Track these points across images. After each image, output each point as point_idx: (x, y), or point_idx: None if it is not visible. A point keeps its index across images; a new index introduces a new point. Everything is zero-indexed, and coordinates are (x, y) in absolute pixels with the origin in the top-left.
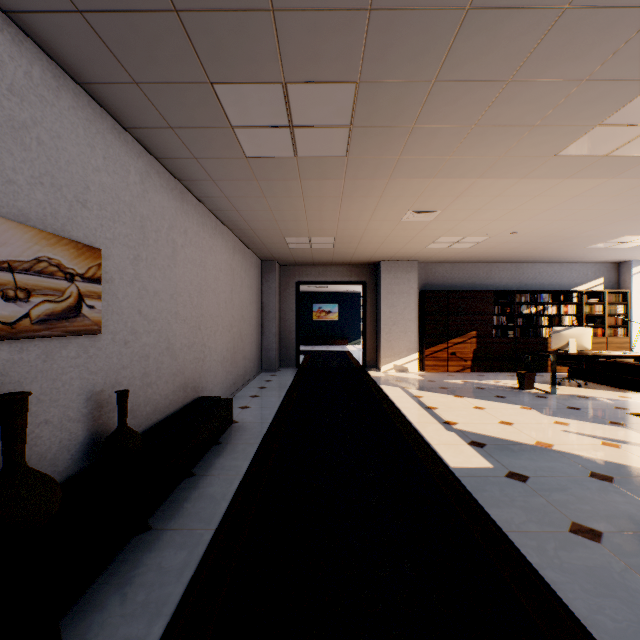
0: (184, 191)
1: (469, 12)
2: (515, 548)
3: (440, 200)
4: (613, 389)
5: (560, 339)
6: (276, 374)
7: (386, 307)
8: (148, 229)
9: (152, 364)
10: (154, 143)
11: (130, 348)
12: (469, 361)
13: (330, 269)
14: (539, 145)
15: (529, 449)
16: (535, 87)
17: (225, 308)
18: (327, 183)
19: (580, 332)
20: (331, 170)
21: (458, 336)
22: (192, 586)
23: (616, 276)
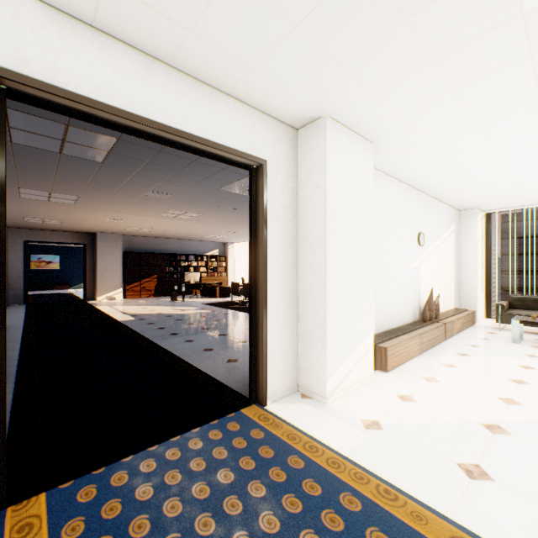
0: None
1: (112, 196)
2: (129, 327)
3: (123, 218)
4: (210, 298)
5: (188, 277)
6: (8, 308)
7: (101, 261)
8: None
9: None
10: None
11: None
12: (153, 291)
13: (57, 233)
14: (150, 213)
15: (153, 314)
16: (139, 205)
17: None
18: (63, 207)
19: (196, 274)
20: (66, 205)
21: (147, 278)
22: (23, 344)
23: (224, 249)
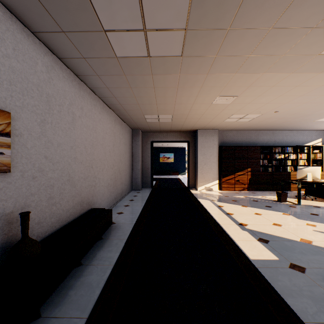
0: (81, 83)
1: None
2: None
3: (237, 89)
4: None
5: (302, 173)
6: (140, 192)
7: (200, 155)
8: (53, 103)
9: (56, 191)
10: (55, 45)
11: (37, 181)
12: (246, 185)
13: (169, 134)
14: (311, 45)
15: (298, 244)
16: None
17: (109, 155)
18: (169, 77)
19: (314, 169)
20: (171, 67)
21: (240, 171)
22: None
23: None
